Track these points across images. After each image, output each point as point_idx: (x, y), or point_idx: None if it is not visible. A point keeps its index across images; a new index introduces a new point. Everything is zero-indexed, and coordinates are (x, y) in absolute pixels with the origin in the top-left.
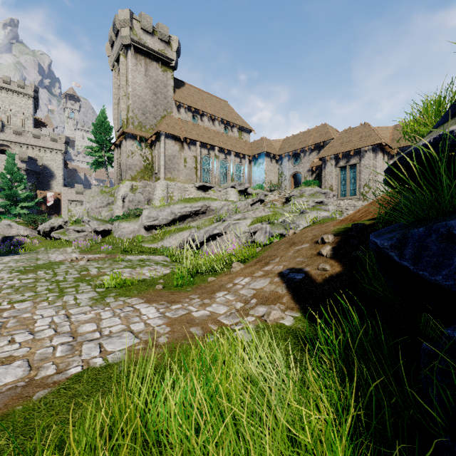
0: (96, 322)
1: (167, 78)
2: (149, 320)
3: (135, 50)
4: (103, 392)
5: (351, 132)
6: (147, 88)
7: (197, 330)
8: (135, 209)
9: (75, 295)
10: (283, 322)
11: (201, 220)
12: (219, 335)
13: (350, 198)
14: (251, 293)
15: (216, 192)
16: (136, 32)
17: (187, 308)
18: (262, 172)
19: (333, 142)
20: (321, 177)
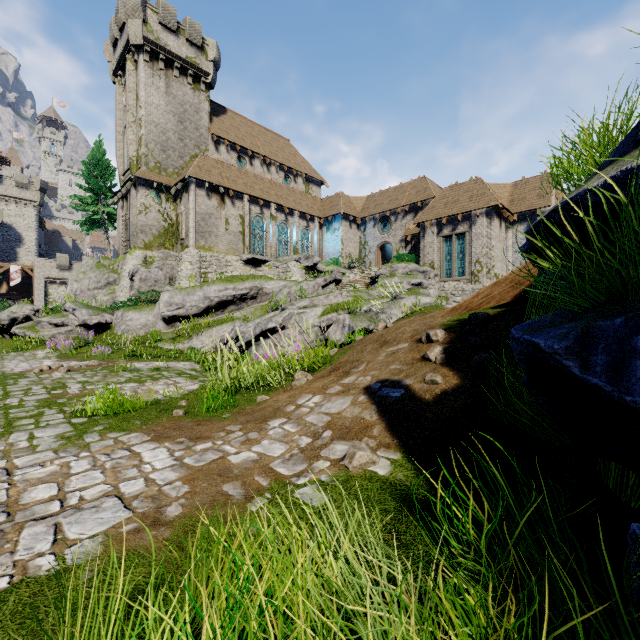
0: (59, 481)
1: (200, 99)
2: (154, 473)
3: (151, 54)
4: (41, 637)
5: (458, 190)
6: (168, 113)
7: (235, 488)
8: (149, 292)
9: (33, 431)
10: (375, 469)
11: (250, 308)
12: (272, 497)
13: (458, 279)
14: (324, 420)
15: (273, 268)
16: (152, 28)
17: (220, 448)
18: (338, 242)
19: (435, 202)
20: (419, 250)
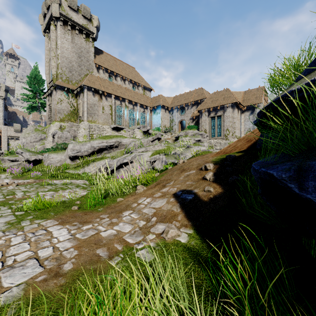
0: (3, 250)
1: (89, 46)
2: (58, 243)
3: (63, 22)
4: None
5: (218, 94)
6: (73, 52)
7: (103, 251)
8: (62, 144)
9: None
10: (179, 239)
11: (115, 152)
12: (123, 256)
13: (218, 138)
14: (152, 211)
15: (127, 132)
16: (64, 8)
17: (96, 228)
18: (159, 119)
19: (207, 100)
20: (199, 124)
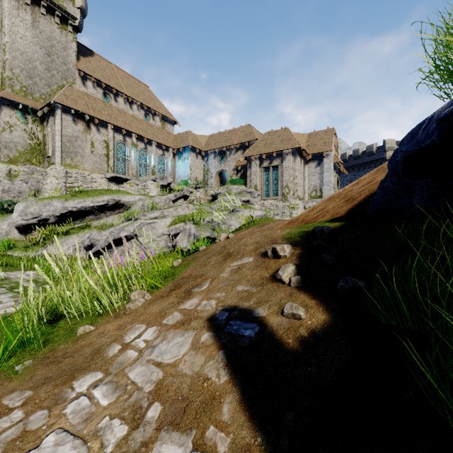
0: None
1: (68, 38)
2: None
3: None
4: None
5: (274, 135)
6: (35, 44)
7: None
8: (5, 202)
9: None
10: None
11: (108, 218)
12: None
13: (273, 198)
14: (153, 379)
15: (134, 185)
16: None
17: None
18: (187, 168)
19: (258, 143)
20: (246, 177)
